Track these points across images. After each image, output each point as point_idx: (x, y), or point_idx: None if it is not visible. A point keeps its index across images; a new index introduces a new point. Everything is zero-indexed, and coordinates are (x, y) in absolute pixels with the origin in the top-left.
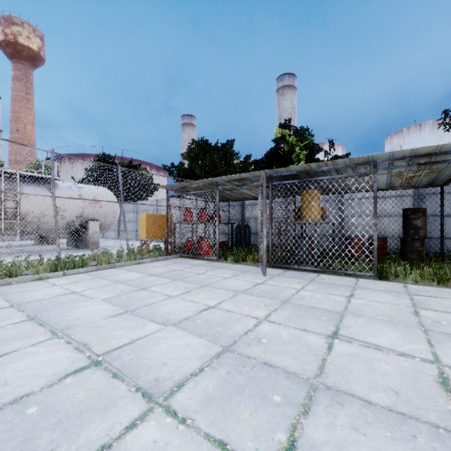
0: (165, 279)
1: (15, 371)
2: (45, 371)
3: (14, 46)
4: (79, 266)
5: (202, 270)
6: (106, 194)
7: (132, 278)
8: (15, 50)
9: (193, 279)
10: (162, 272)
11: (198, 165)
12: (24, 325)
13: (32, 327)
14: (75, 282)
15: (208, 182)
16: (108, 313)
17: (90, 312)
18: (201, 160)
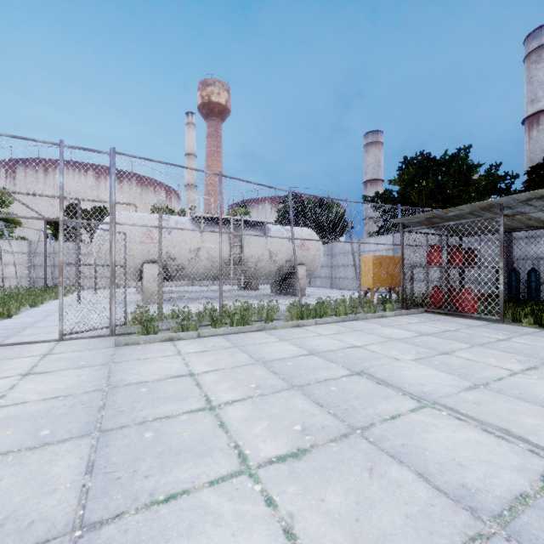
0: (455, 342)
1: (443, 446)
2: (493, 459)
3: (208, 106)
4: (321, 315)
5: (496, 334)
6: (311, 236)
7: (404, 336)
8: (209, 109)
9: (506, 347)
10: (433, 331)
11: (415, 190)
12: (359, 380)
13: (372, 384)
14: (339, 334)
15: (482, 206)
16: (451, 382)
17: (424, 377)
18: (417, 182)
